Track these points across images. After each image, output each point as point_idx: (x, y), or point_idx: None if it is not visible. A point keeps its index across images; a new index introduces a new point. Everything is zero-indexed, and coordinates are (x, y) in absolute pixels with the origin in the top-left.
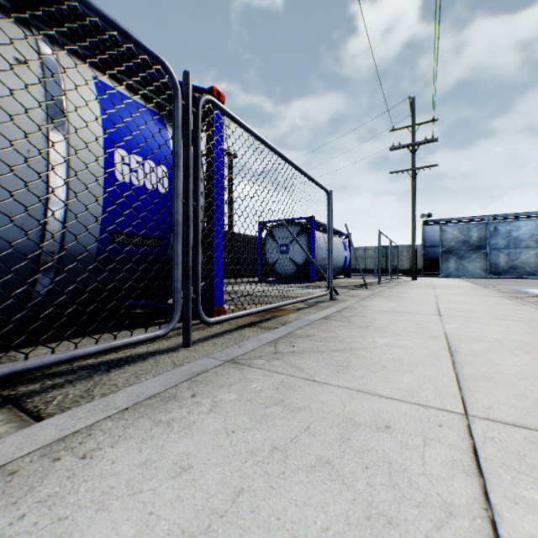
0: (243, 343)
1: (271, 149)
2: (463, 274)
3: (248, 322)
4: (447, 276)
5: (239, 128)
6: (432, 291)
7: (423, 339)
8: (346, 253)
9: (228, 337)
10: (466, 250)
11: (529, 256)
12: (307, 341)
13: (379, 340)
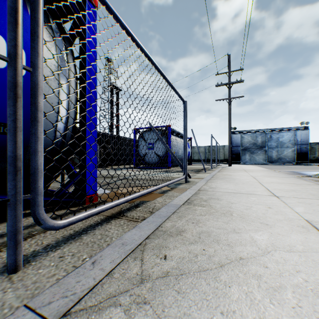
0: (101, 253)
1: (140, 47)
2: (253, 162)
3: (117, 210)
4: (245, 164)
5: (105, 9)
6: (248, 173)
7: (297, 232)
8: (189, 149)
9: (86, 240)
10: (255, 149)
11: (288, 152)
12: (180, 244)
13: (257, 237)
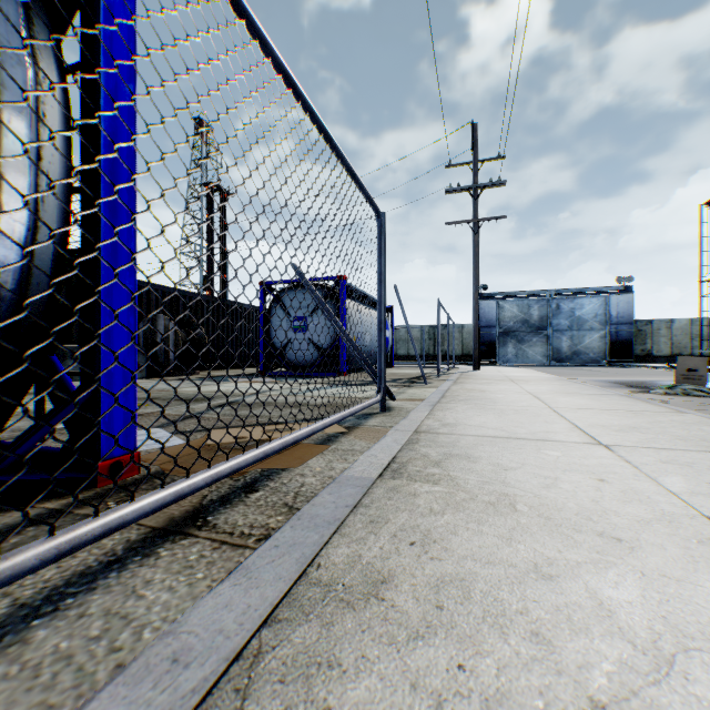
0: None
1: (260, 39)
2: (524, 361)
3: (189, 505)
4: (506, 364)
5: None
6: (520, 387)
7: (709, 563)
8: (388, 333)
9: (41, 646)
10: (527, 332)
11: (593, 340)
12: (377, 644)
13: (612, 595)
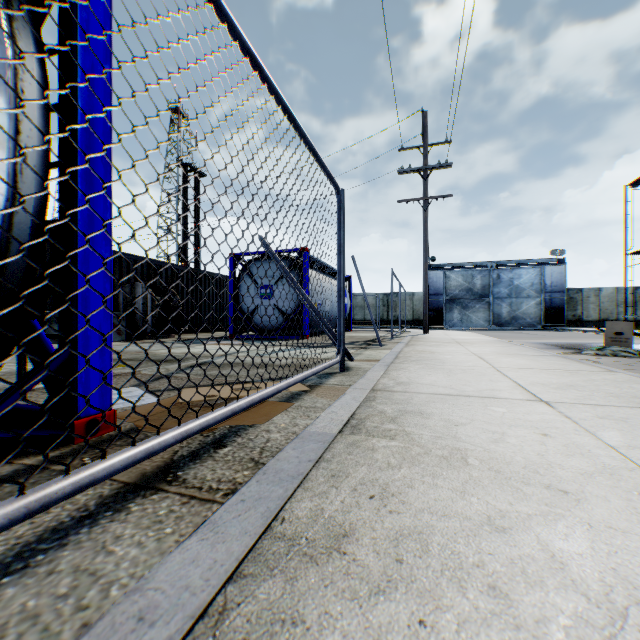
0: None
1: (228, 23)
2: (468, 326)
3: (161, 460)
4: (452, 328)
5: None
6: (465, 349)
7: None
8: (346, 300)
9: (8, 605)
10: (471, 299)
11: (530, 307)
12: (340, 600)
13: (562, 547)
